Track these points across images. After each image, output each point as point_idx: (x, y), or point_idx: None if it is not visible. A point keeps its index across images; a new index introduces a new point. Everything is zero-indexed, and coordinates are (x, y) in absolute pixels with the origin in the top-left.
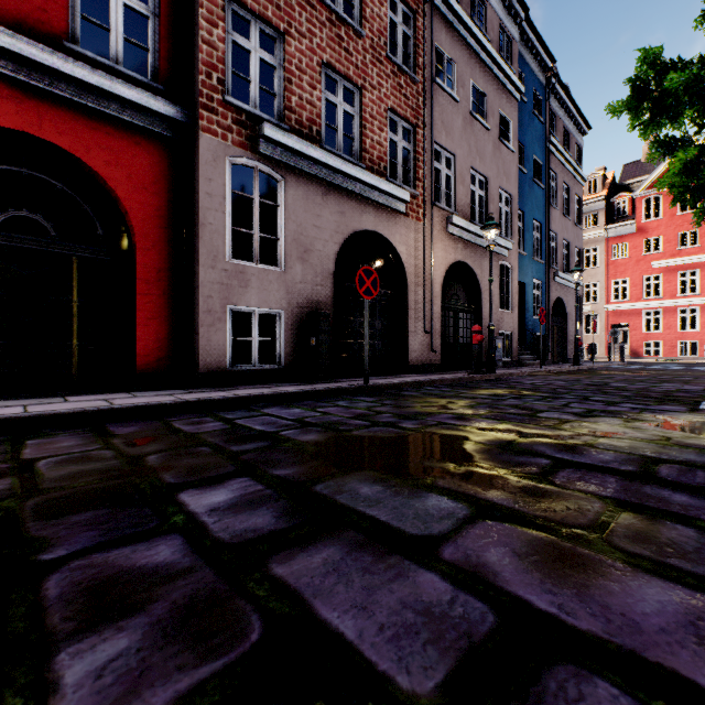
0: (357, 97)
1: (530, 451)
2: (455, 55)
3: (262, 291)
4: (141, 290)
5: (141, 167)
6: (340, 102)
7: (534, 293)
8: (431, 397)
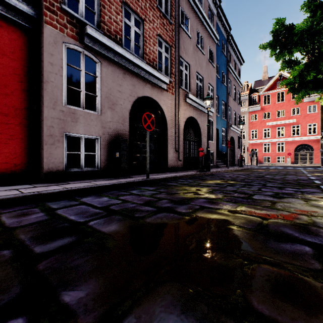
0: (141, 25)
1: (283, 234)
2: (189, 15)
3: (87, 125)
4: (2, 120)
5: (2, 41)
6: (133, 26)
7: (222, 134)
8: (185, 186)
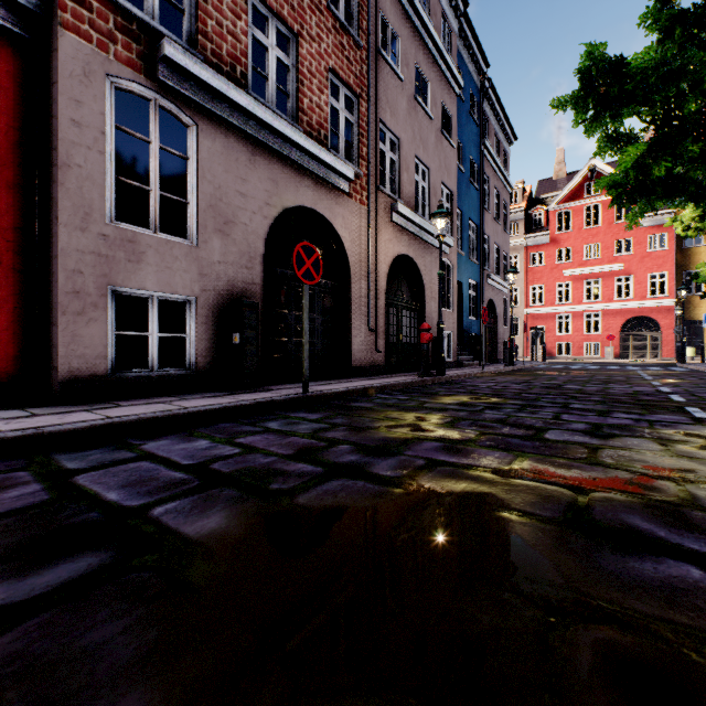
0: (293, 45)
1: (631, 533)
2: (400, 30)
3: (164, 269)
4: None
5: None
6: (272, 46)
7: (471, 294)
8: (391, 409)
